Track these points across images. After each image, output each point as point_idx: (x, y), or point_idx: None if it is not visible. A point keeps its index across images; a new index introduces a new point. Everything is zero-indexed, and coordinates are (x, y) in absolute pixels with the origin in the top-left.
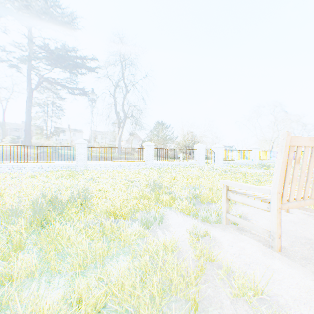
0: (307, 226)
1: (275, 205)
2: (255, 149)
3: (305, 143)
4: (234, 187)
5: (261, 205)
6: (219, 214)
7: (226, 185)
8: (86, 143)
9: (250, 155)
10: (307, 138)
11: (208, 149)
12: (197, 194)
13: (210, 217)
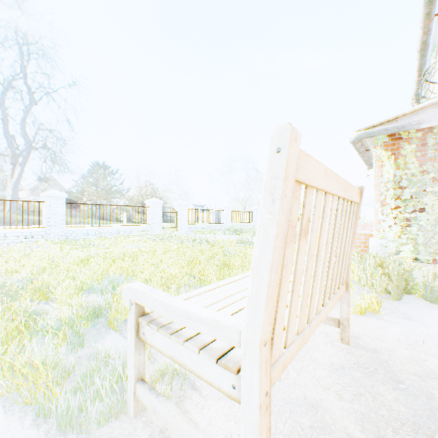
0: (302, 354)
1: (256, 389)
2: (228, 209)
3: (320, 180)
4: (152, 309)
5: (218, 376)
6: (124, 380)
7: (137, 301)
8: None
9: (223, 217)
10: (323, 166)
11: (168, 208)
12: (106, 304)
13: (85, 412)
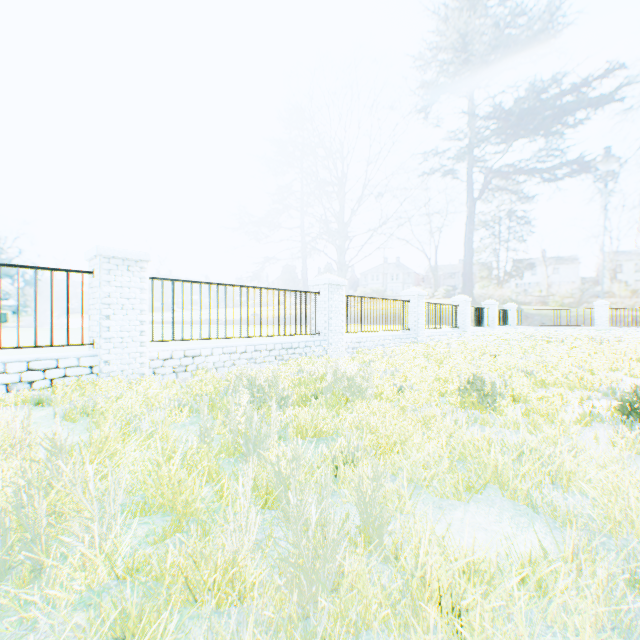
0: None
1: None
2: None
3: None
4: None
5: None
6: None
7: None
8: (607, 304)
9: None
10: None
11: None
12: None
13: None
